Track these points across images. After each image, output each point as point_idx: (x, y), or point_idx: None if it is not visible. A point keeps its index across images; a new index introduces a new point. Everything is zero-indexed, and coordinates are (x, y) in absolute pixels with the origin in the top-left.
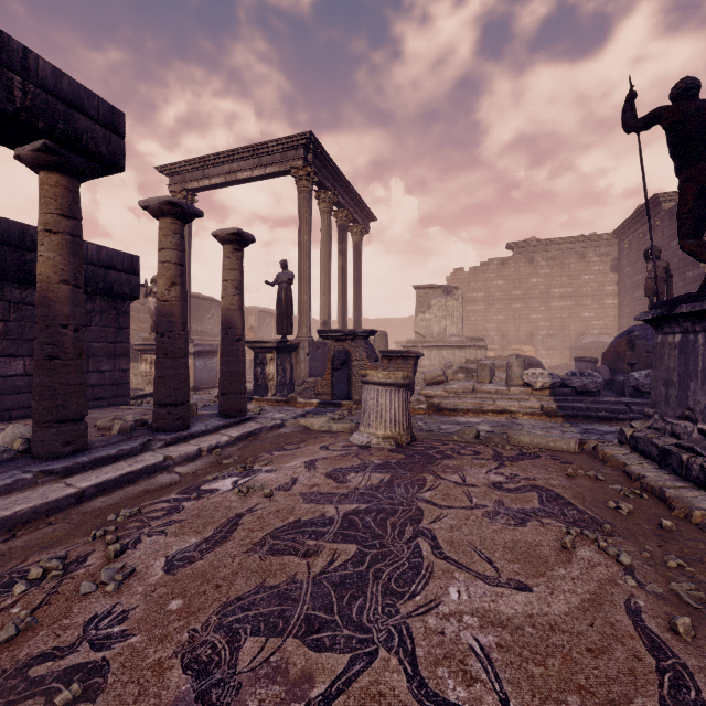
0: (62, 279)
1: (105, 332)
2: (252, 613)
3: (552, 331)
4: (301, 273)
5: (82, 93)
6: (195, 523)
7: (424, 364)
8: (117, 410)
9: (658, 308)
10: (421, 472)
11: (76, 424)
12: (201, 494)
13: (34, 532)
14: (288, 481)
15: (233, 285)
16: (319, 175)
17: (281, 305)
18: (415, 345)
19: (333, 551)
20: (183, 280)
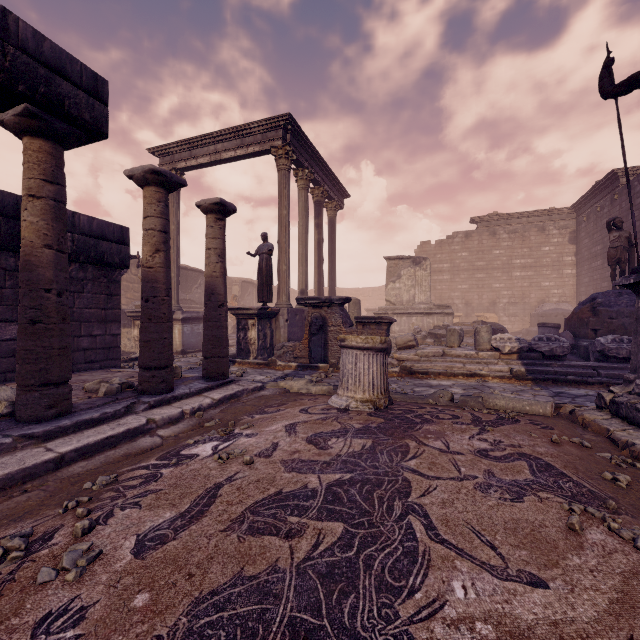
0: (45, 244)
1: (96, 299)
2: (227, 615)
3: (513, 299)
4: (281, 244)
5: (64, 58)
6: (172, 494)
7: (394, 330)
8: (107, 373)
9: (639, 272)
10: (403, 438)
11: (59, 387)
12: (180, 460)
13: (7, 500)
14: (268, 447)
15: (216, 253)
16: (297, 154)
17: (262, 274)
18: (386, 312)
19: (318, 530)
20: (167, 247)
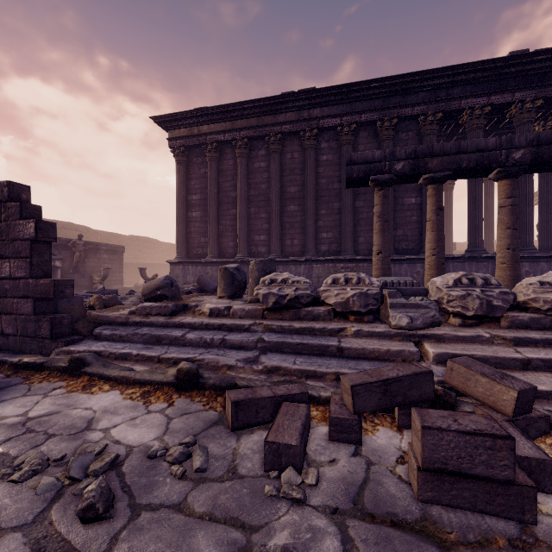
0: None
1: None
2: None
3: None
4: None
5: None
6: None
7: None
8: None
9: None
10: None
11: None
12: None
13: None
14: None
15: None
16: None
17: None
18: None
19: None
20: None
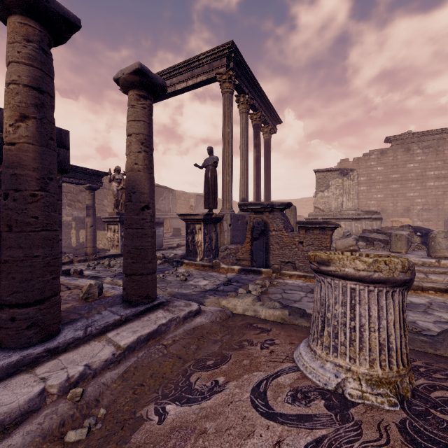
0: None
1: None
2: None
3: (427, 206)
4: (224, 158)
5: None
6: None
7: None
8: None
9: None
10: None
11: None
12: None
13: None
14: None
15: (137, 139)
16: (239, 81)
17: (208, 184)
18: (316, 218)
19: None
20: (43, 114)
